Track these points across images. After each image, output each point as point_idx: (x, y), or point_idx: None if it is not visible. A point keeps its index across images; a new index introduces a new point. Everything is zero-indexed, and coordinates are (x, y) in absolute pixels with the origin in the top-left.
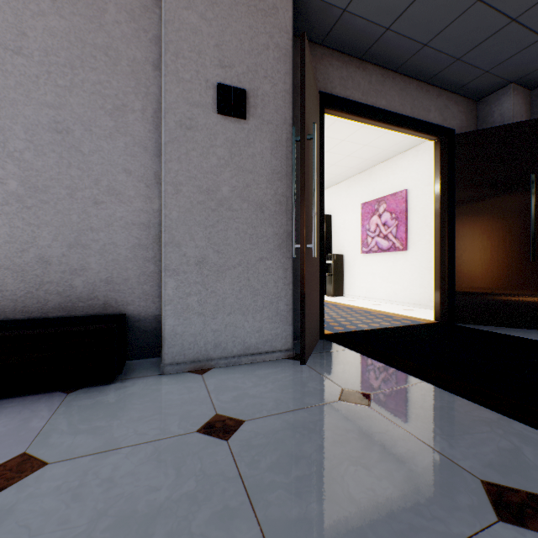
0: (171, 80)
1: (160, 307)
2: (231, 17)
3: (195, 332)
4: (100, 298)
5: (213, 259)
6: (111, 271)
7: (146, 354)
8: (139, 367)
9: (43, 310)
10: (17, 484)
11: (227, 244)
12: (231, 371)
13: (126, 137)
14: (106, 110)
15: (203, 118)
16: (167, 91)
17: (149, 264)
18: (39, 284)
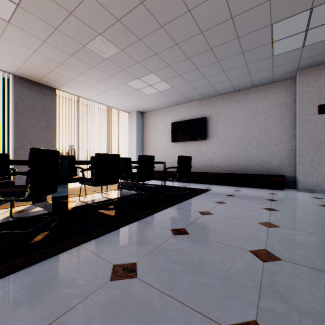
0: (300, 110)
1: (295, 174)
2: (324, 81)
3: (309, 181)
4: (276, 170)
5: (316, 159)
6: (279, 163)
7: (290, 187)
8: (288, 189)
9: (261, 172)
10: (275, 194)
11: (322, 154)
12: (323, 194)
13: (283, 125)
14: (277, 120)
15: (312, 117)
16: (299, 113)
17: (291, 161)
18: (260, 166)
